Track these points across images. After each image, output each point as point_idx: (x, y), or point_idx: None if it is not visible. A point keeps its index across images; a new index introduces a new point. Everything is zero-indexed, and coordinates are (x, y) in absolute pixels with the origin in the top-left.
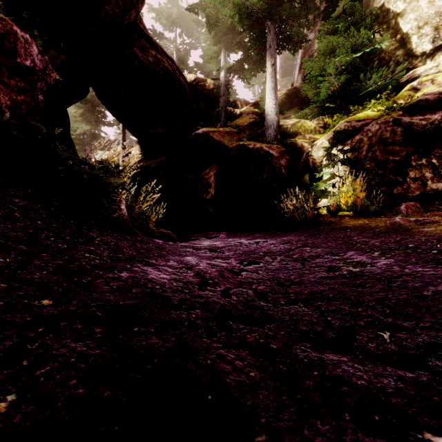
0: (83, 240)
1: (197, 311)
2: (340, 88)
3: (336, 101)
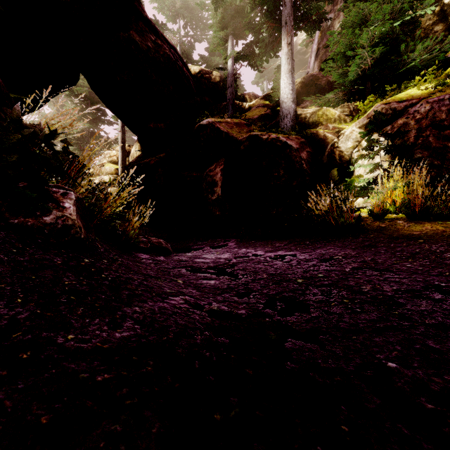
0: None
1: None
2: (372, 65)
3: (366, 84)
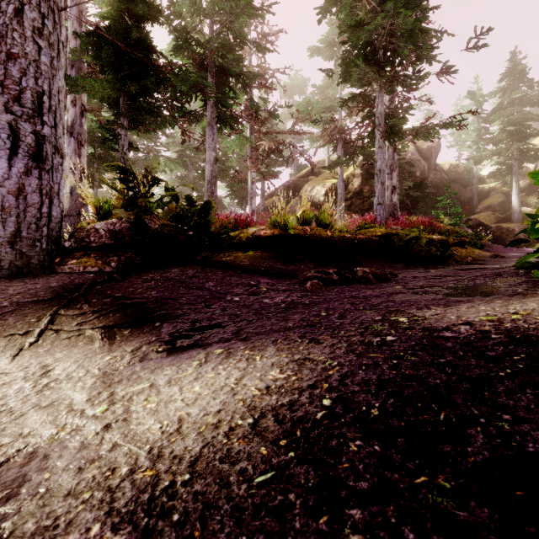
0: None
1: None
2: None
3: None
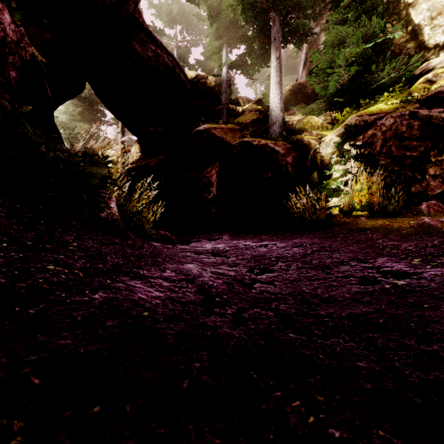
0: (51, 246)
1: (201, 353)
2: (349, 81)
3: (345, 96)
